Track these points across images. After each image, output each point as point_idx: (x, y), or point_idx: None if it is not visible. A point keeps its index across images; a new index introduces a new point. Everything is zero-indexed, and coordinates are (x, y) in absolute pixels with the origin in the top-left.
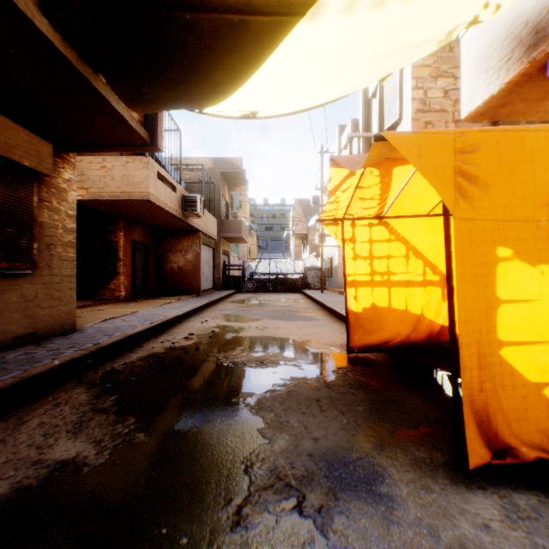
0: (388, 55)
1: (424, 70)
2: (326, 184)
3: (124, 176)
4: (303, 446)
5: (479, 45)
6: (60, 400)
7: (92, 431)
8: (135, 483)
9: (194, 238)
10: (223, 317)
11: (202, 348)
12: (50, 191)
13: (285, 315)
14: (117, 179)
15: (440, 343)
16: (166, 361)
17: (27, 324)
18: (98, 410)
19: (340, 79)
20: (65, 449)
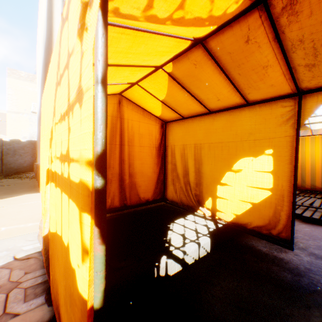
0: None
1: None
2: None
3: None
4: None
5: None
6: None
7: None
8: None
9: None
10: None
11: None
12: None
13: None
14: None
15: None
16: None
17: None
18: None
19: None
20: None
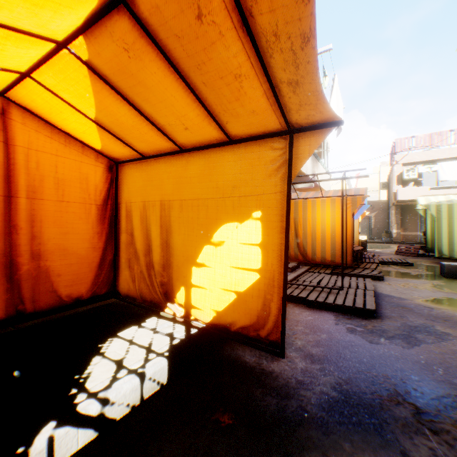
0: None
1: None
2: None
3: None
4: None
5: None
6: None
7: None
8: None
9: None
10: None
11: None
12: None
13: None
14: None
15: None
16: None
17: None
18: None
19: None
20: None
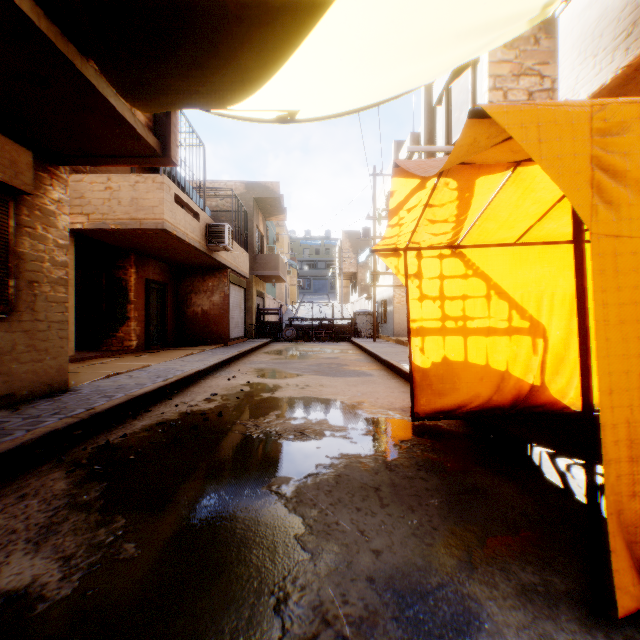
0: (466, 33)
1: (503, 67)
2: (380, 210)
3: (134, 199)
4: (359, 564)
5: (584, 21)
6: (28, 489)
7: (62, 539)
8: (110, 633)
9: (221, 276)
10: (255, 372)
11: (227, 413)
12: (32, 214)
13: (331, 369)
14: (125, 203)
15: (530, 408)
16: (179, 431)
17: (0, 384)
18: (77, 505)
19: (404, 65)
20: (17, 572)
